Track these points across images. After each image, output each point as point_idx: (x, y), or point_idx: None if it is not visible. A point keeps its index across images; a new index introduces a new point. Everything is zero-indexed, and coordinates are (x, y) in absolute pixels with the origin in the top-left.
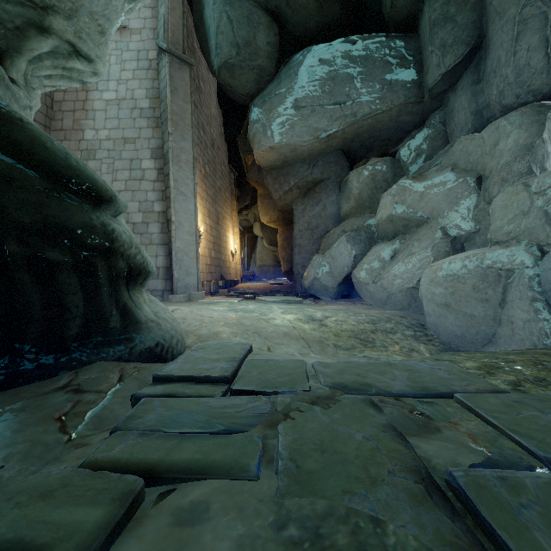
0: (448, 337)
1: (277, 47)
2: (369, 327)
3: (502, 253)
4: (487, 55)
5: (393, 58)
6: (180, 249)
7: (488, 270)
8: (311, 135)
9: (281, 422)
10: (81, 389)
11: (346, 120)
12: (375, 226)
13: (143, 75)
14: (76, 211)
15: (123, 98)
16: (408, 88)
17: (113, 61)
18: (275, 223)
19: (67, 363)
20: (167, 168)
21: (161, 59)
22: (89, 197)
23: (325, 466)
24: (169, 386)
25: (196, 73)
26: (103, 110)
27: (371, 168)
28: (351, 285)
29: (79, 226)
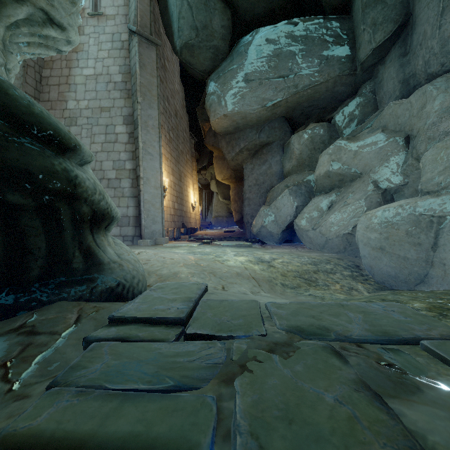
0: (382, 277)
1: (230, 30)
2: (312, 268)
3: (433, 202)
4: (414, 30)
5: (329, 37)
6: (147, 201)
7: (421, 217)
8: (259, 104)
9: (238, 376)
10: (35, 331)
11: (289, 90)
12: (314, 182)
13: (116, 54)
14: (36, 155)
15: (100, 74)
16: (343, 62)
17: (91, 43)
18: (228, 180)
19: (26, 304)
20: (136, 132)
21: (132, 40)
22: (52, 144)
23: (295, 446)
24: (123, 328)
25: (162, 54)
26: (83, 84)
27: (310, 132)
28: (293, 232)
29: (40, 171)
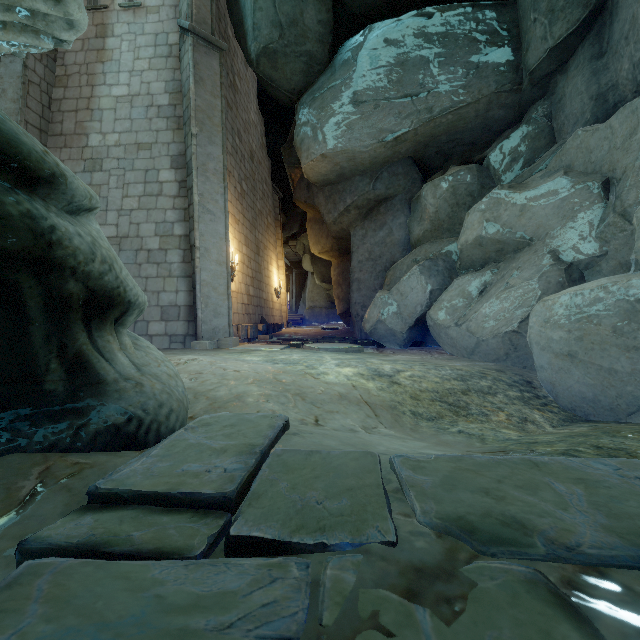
0: (571, 400)
1: (331, 27)
2: (459, 386)
3: None
4: (615, 17)
5: (481, 35)
6: (206, 282)
7: (638, 305)
8: (373, 138)
9: None
10: None
11: (419, 116)
12: (457, 254)
13: (161, 64)
14: None
15: (137, 94)
16: (501, 72)
17: (124, 48)
18: (328, 253)
19: None
20: (190, 179)
21: (183, 43)
22: (5, 169)
23: None
24: (108, 516)
25: (230, 67)
26: (112, 109)
27: (451, 178)
28: (425, 329)
29: None
